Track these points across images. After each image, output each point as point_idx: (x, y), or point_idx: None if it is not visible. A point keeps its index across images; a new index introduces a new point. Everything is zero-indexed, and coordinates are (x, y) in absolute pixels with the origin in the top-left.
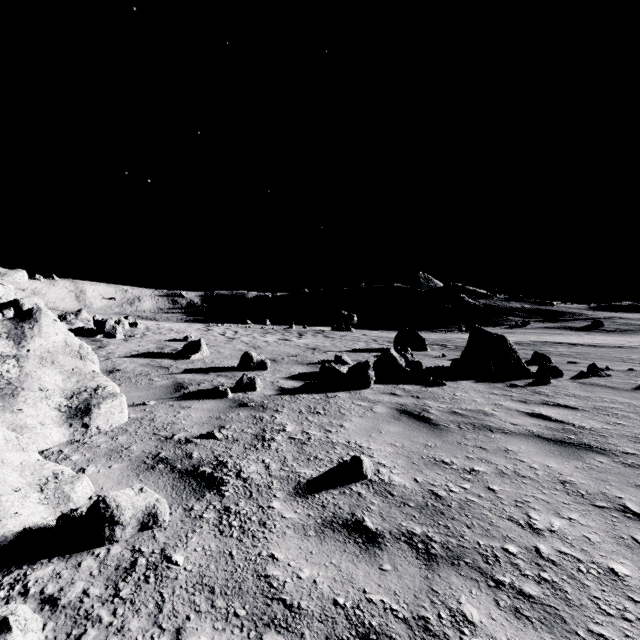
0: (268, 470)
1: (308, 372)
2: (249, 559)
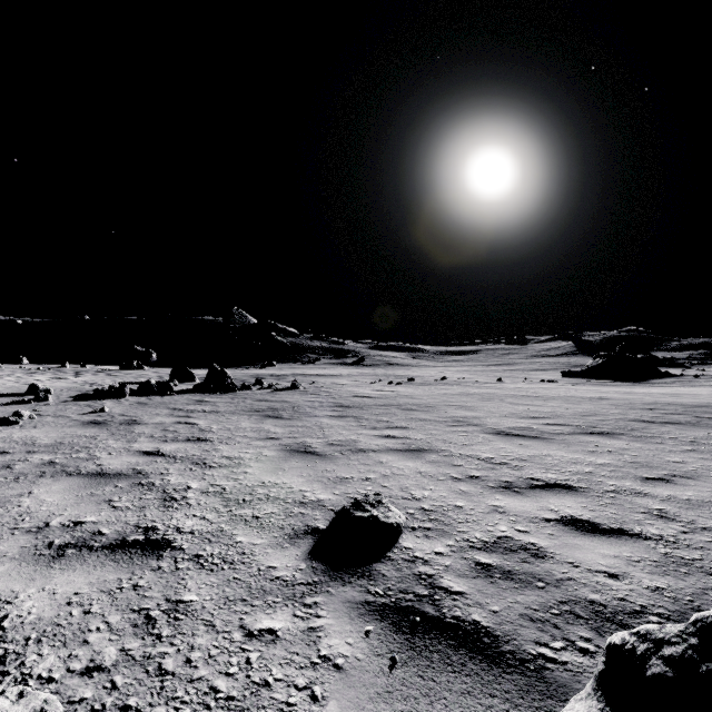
0: (67, 413)
1: (86, 395)
2: (67, 419)
